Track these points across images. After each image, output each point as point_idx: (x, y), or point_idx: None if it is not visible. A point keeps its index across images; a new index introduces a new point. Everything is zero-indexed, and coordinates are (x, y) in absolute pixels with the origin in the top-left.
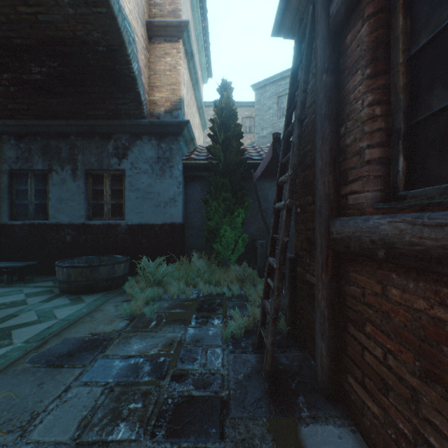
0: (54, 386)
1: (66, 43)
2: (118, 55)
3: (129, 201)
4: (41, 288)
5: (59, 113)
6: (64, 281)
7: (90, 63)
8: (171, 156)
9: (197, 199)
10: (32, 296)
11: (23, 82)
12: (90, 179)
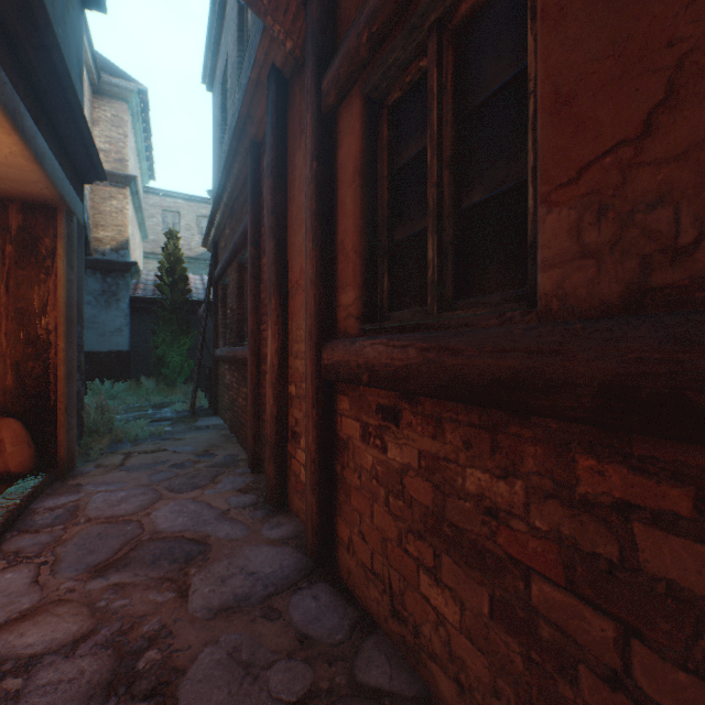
0: None
1: None
2: None
3: None
4: None
5: None
6: None
7: None
8: (118, 290)
9: (144, 329)
10: None
11: None
12: None
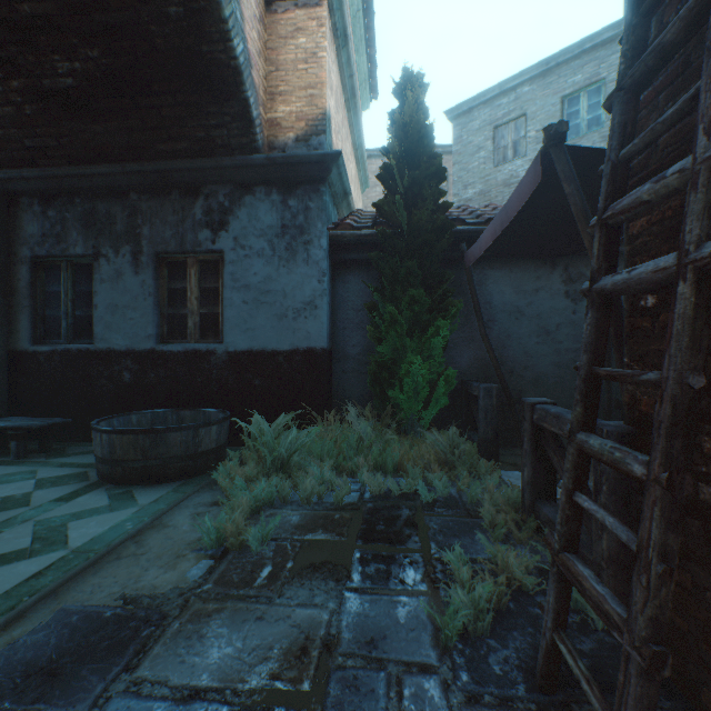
0: None
1: (109, 3)
2: (206, 22)
3: (230, 308)
4: (70, 467)
5: (108, 152)
6: (103, 458)
7: (156, 44)
8: (306, 222)
9: (355, 305)
10: (46, 486)
11: (45, 94)
12: (164, 270)
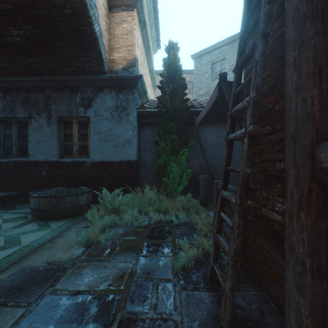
0: None
1: (37, 6)
2: (82, 17)
3: (93, 142)
4: (19, 214)
5: (36, 71)
6: (35, 208)
7: (59, 25)
8: (127, 105)
9: (149, 141)
10: (8, 222)
11: (5, 44)
12: (62, 125)
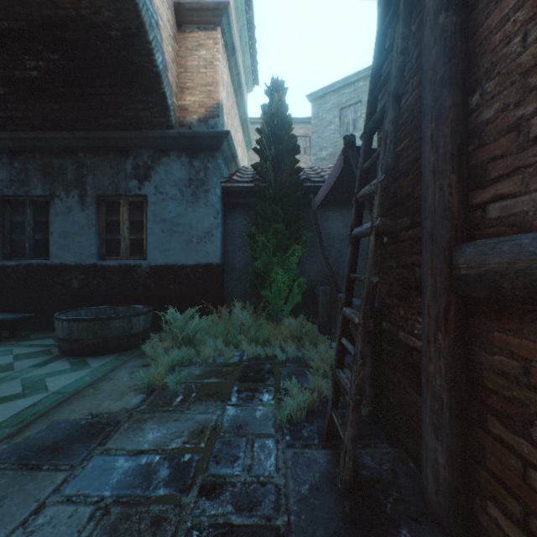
0: (21, 502)
1: (67, 26)
2: (136, 43)
3: (152, 235)
4: (37, 347)
5: (62, 123)
6: (64, 338)
7: (100, 54)
8: (206, 177)
9: (240, 234)
10: (22, 358)
11: (15, 81)
12: (103, 208)
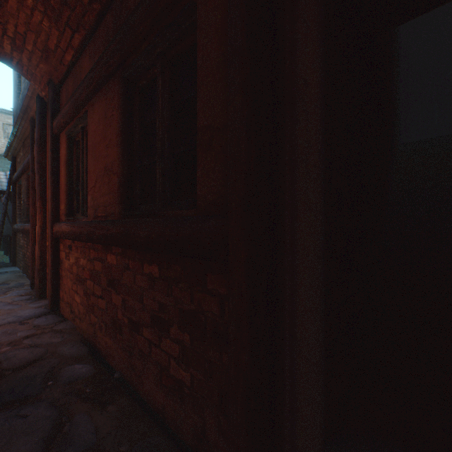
0: None
1: None
2: None
3: None
4: None
5: None
6: None
7: None
8: None
9: None
10: None
11: None
12: None
